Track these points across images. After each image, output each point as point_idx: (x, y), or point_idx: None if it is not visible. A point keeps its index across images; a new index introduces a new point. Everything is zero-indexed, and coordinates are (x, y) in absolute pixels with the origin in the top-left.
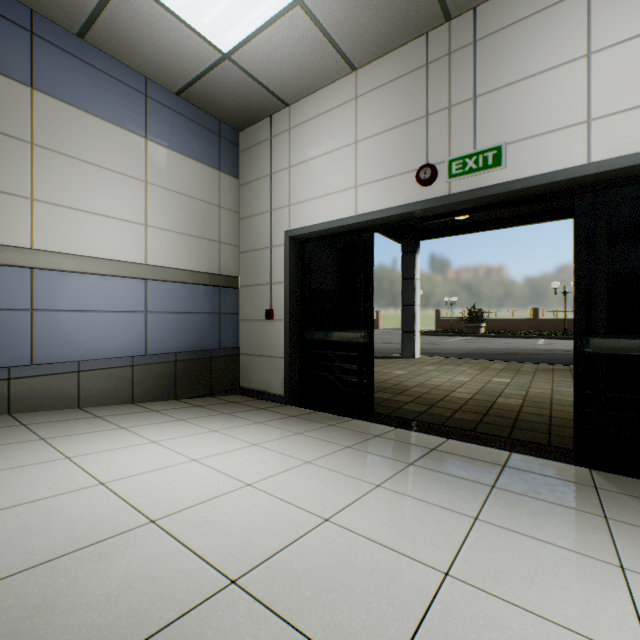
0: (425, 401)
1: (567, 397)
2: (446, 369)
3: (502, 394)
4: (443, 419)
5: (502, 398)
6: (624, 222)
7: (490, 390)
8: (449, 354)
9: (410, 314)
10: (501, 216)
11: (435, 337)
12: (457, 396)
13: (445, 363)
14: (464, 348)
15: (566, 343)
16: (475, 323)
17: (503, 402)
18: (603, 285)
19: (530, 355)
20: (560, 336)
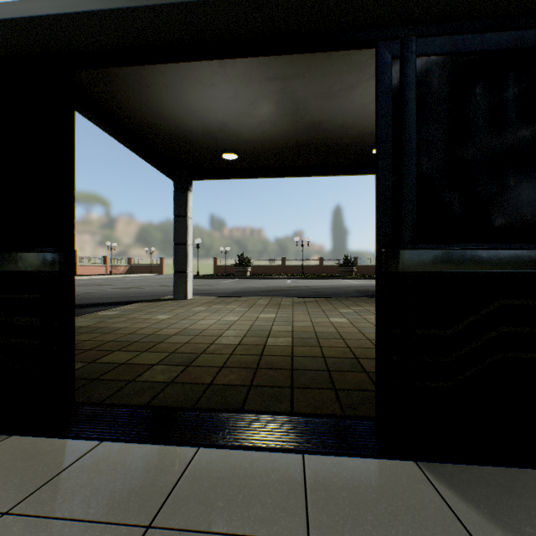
0: (181, 358)
1: (327, 328)
2: (217, 308)
3: (271, 333)
4: (199, 392)
5: (272, 338)
6: (435, 88)
7: (259, 329)
8: (222, 293)
9: (182, 253)
10: (265, 165)
11: (212, 280)
12: (224, 343)
13: (217, 302)
14: (235, 288)
15: (305, 281)
16: (244, 268)
17: (274, 344)
18: (413, 175)
19: (285, 291)
20: (300, 277)
